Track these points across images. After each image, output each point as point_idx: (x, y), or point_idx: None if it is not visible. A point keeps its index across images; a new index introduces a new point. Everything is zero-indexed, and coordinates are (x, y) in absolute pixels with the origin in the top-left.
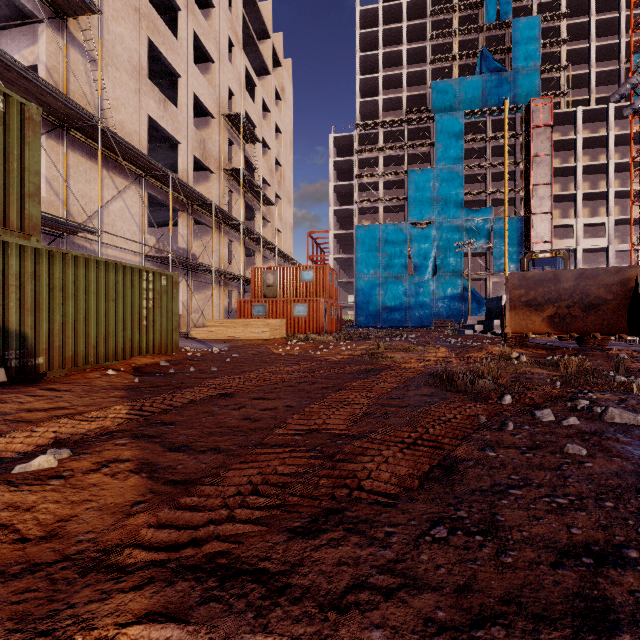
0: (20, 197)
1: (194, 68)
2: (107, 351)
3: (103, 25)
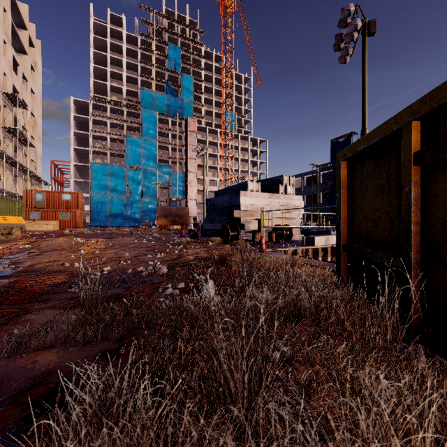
0: None
1: None
2: None
3: None
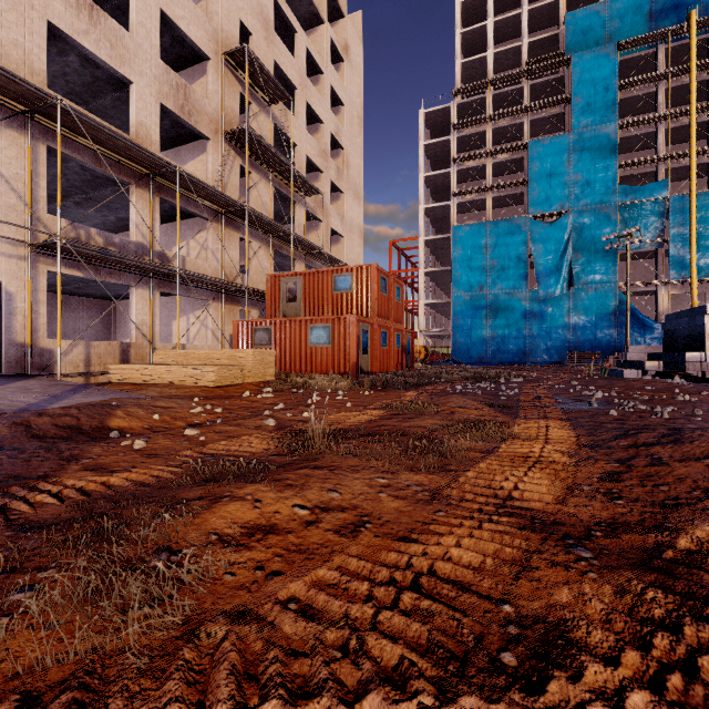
0: None
1: None
2: None
3: None
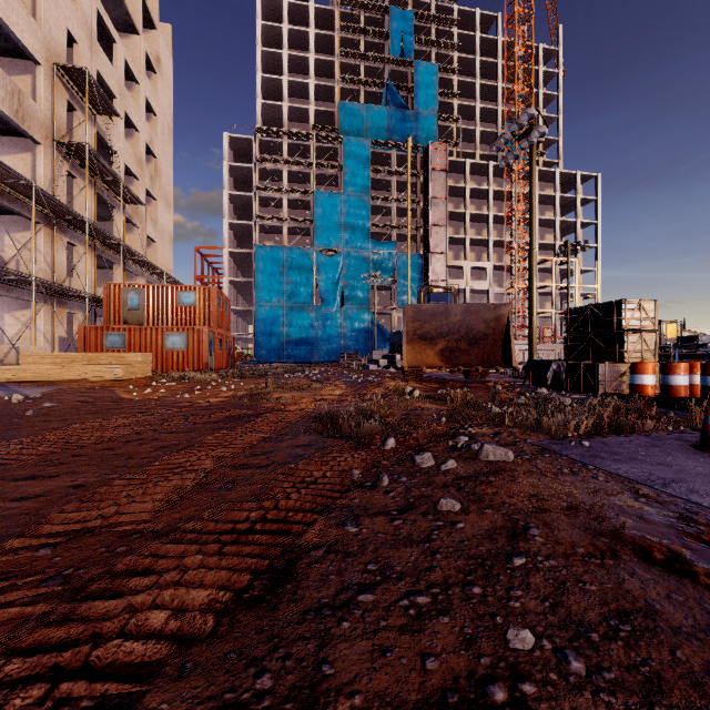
0: None
1: None
2: None
3: None
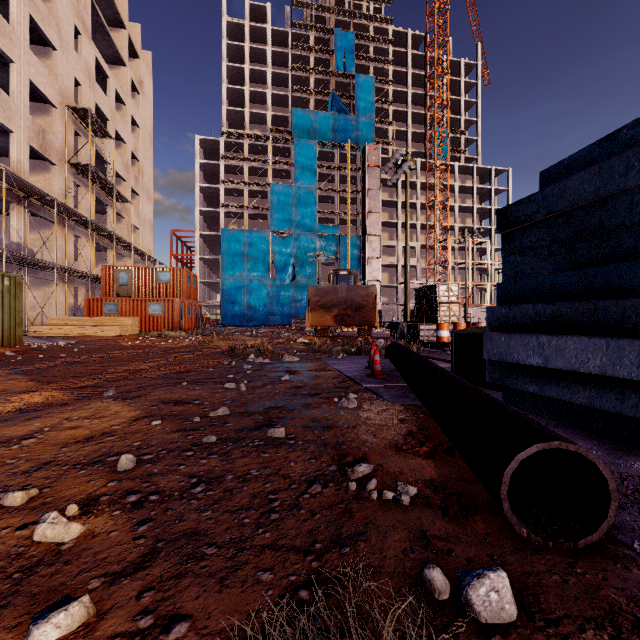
0: None
1: (31, 54)
2: None
3: None
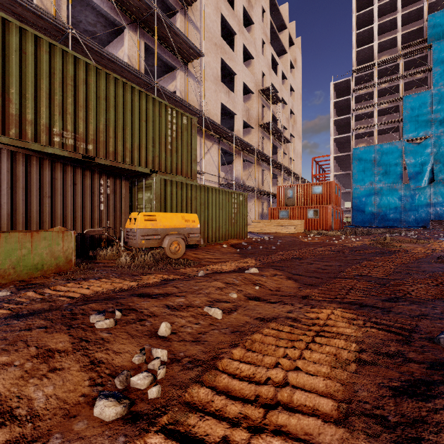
0: (191, 162)
1: (243, 66)
2: (219, 235)
3: (201, 60)
